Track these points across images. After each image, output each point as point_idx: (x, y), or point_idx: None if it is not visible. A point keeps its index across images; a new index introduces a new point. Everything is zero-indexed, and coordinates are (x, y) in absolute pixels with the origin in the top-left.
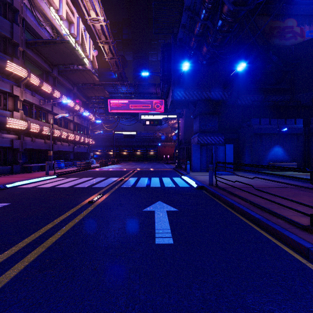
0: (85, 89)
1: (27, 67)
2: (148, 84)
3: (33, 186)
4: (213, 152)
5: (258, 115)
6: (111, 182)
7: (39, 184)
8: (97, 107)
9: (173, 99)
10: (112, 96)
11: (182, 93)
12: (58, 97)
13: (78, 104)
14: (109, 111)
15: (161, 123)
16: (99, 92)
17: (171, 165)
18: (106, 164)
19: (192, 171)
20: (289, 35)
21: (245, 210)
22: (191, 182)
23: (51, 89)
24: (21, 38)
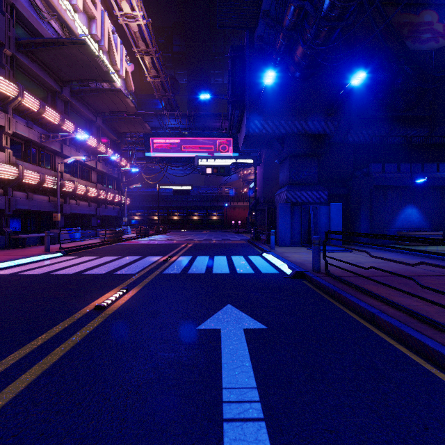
0: (114, 121)
1: (20, 83)
2: (210, 115)
3: (13, 272)
4: (311, 216)
5: (379, 159)
6: (147, 265)
7: (27, 268)
8: (134, 150)
9: (249, 132)
10: (156, 132)
11: (262, 123)
12: (72, 131)
13: (103, 144)
14: (152, 156)
15: (229, 172)
16: (135, 125)
17: (244, 235)
18: (146, 234)
19: (278, 246)
20: (427, 36)
21: (409, 333)
22: (281, 264)
23: (59, 118)
24: (8, 35)
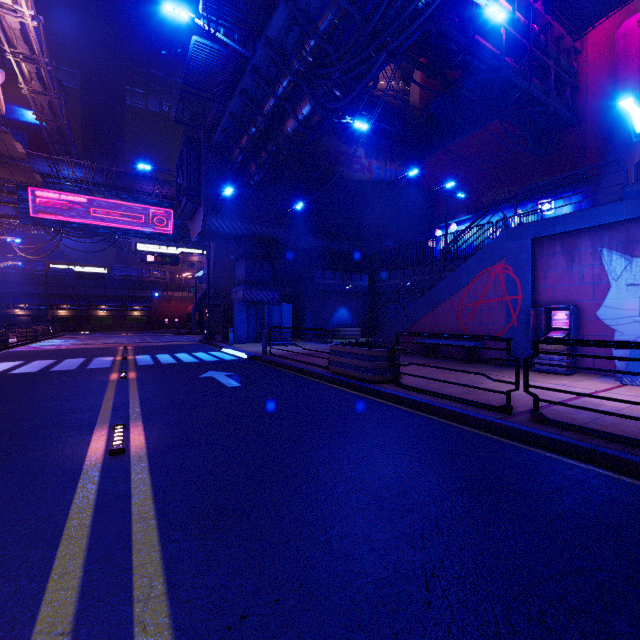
0: None
1: None
2: (142, 177)
3: None
4: (266, 315)
5: (324, 265)
6: (111, 362)
7: None
8: None
9: (205, 228)
10: (44, 181)
11: (219, 222)
12: None
13: None
14: (34, 215)
15: (177, 262)
16: (14, 172)
17: (189, 336)
18: (36, 338)
19: (235, 343)
20: (357, 167)
21: (294, 366)
22: (240, 354)
23: None
24: None
